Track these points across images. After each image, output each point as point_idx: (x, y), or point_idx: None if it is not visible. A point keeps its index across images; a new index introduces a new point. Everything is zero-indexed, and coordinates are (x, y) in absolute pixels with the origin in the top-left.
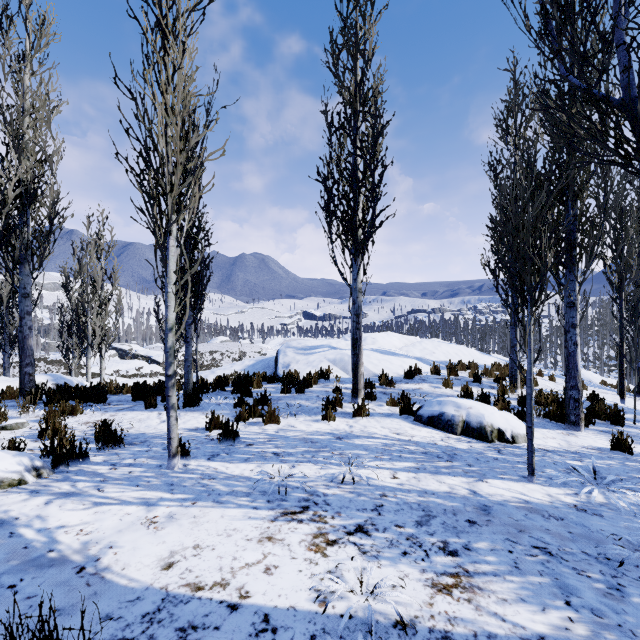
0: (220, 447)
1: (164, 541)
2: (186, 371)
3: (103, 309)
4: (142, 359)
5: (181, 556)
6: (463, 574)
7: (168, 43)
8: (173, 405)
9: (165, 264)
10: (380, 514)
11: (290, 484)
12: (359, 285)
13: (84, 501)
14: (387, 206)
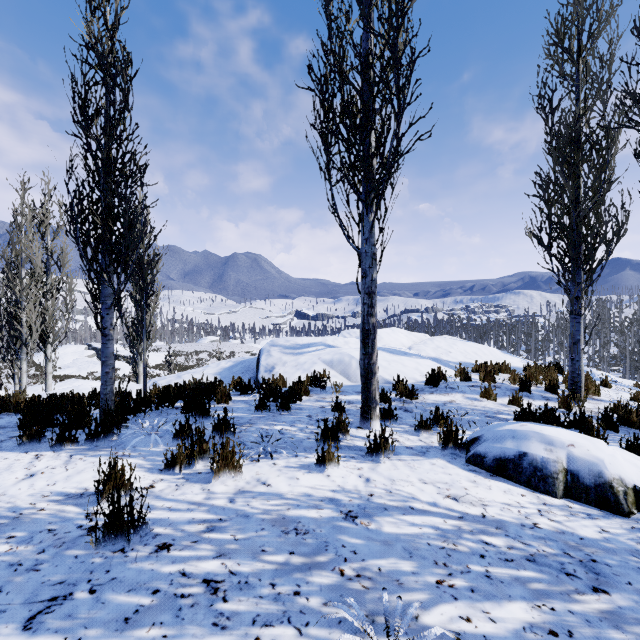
0: (91, 560)
1: None
2: (103, 381)
3: (48, 300)
4: (123, 360)
5: None
6: None
7: None
8: None
9: None
10: None
11: None
12: (372, 248)
13: None
14: (420, 117)
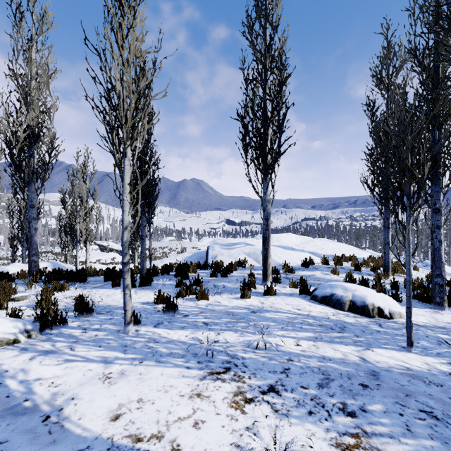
0: (164, 317)
1: (115, 394)
2: (141, 260)
3: (87, 217)
4: (116, 252)
5: (127, 409)
6: (362, 435)
7: (124, 11)
8: (128, 285)
9: (122, 178)
10: (288, 376)
11: (216, 348)
12: (268, 197)
13: (59, 358)
14: (289, 137)
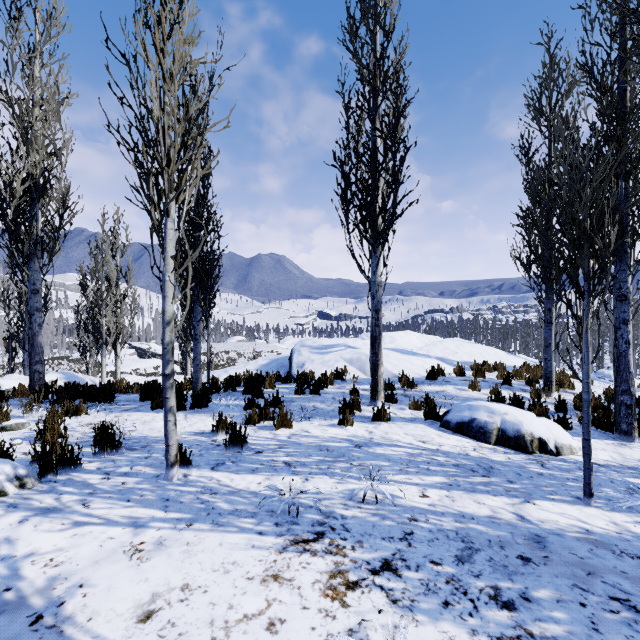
0: (226, 454)
1: (147, 578)
2: (195, 370)
3: (118, 307)
4: (160, 358)
5: (164, 601)
6: (526, 639)
7: None
8: (171, 408)
9: (162, 249)
10: (410, 545)
11: (302, 502)
12: (378, 278)
13: (64, 519)
14: (410, 191)
